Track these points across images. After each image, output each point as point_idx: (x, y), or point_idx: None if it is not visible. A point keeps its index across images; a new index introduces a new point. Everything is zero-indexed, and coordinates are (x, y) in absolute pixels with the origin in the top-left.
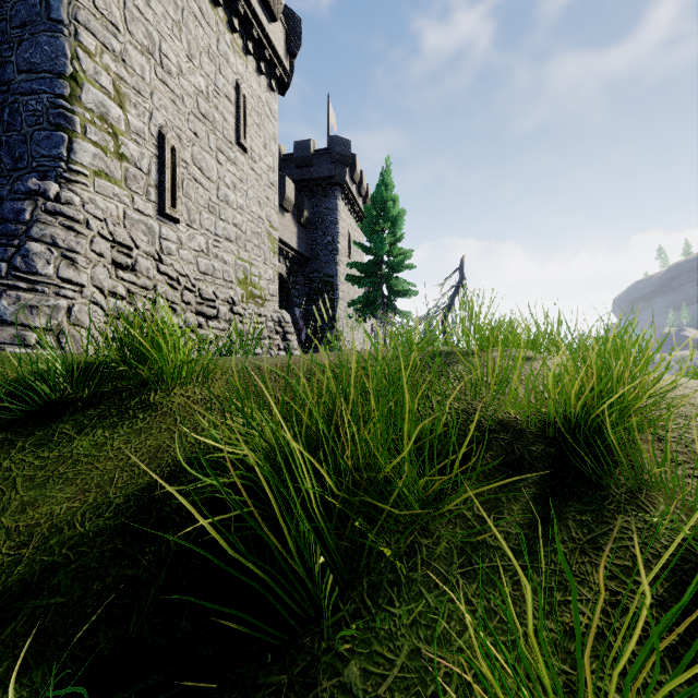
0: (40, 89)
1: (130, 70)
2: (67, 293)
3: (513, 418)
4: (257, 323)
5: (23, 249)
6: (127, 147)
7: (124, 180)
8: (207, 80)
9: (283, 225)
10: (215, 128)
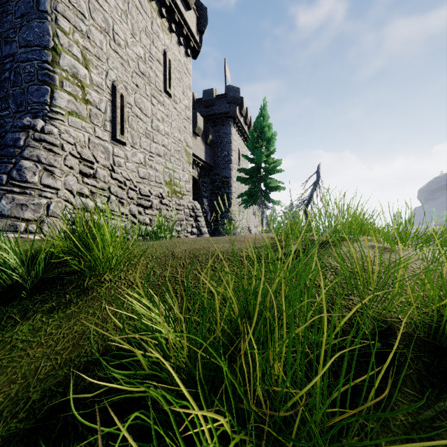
0: (33, 58)
1: (92, 43)
2: (46, 195)
3: (395, 318)
4: (178, 210)
5: (18, 165)
6: (90, 95)
7: (89, 117)
8: (145, 49)
9: (195, 145)
10: (150, 81)
